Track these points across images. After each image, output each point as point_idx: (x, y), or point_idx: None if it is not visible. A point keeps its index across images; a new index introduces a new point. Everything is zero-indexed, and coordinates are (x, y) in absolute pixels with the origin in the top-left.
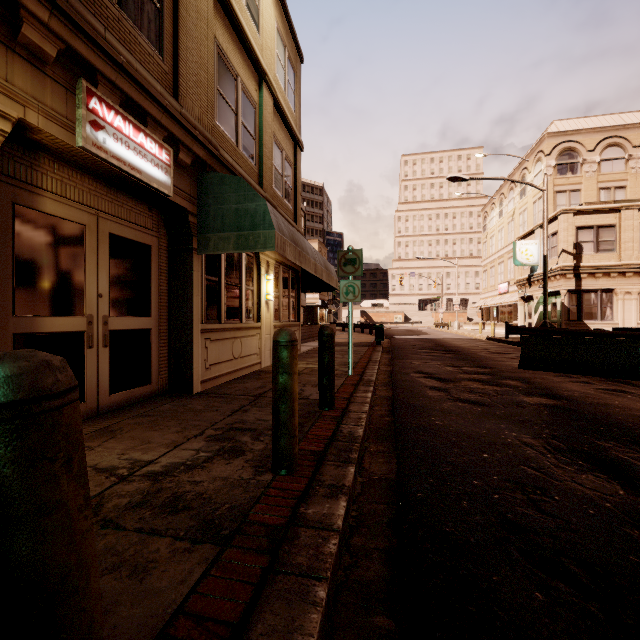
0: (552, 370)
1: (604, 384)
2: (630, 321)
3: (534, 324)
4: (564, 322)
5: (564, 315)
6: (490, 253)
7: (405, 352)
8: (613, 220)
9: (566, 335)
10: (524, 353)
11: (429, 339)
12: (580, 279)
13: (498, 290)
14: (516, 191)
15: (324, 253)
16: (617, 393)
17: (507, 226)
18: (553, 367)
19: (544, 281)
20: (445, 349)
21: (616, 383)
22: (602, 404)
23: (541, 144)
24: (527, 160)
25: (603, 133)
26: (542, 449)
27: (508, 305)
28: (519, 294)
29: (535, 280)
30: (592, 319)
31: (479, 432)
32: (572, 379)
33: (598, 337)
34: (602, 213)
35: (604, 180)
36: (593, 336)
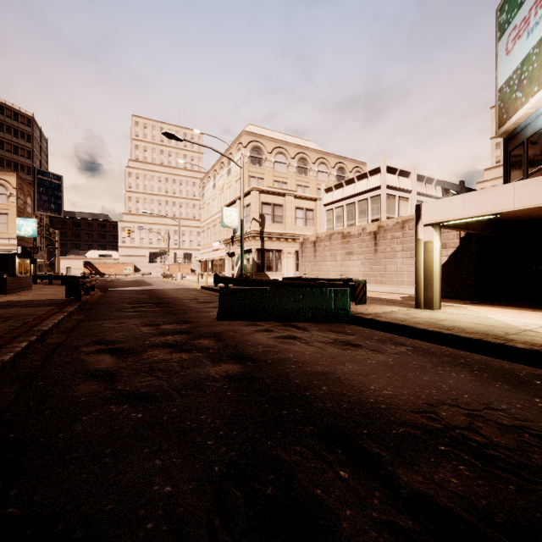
0: (243, 319)
1: (280, 330)
2: (290, 272)
3: (236, 275)
4: (254, 273)
5: (254, 268)
6: (207, 217)
7: (107, 309)
8: (282, 201)
9: (255, 284)
10: (222, 304)
11: (149, 290)
12: (264, 241)
13: (213, 247)
14: (225, 170)
15: (28, 192)
16: (290, 341)
17: (219, 197)
18: (244, 316)
19: (241, 240)
20: (157, 301)
21: (288, 327)
22: (281, 361)
23: (241, 138)
24: (232, 147)
25: (276, 143)
26: (204, 538)
27: (220, 259)
28: (226, 250)
29: (236, 240)
30: (271, 271)
31: (96, 518)
32: (258, 328)
33: (275, 285)
34: (276, 195)
35: (277, 175)
36: (272, 284)
